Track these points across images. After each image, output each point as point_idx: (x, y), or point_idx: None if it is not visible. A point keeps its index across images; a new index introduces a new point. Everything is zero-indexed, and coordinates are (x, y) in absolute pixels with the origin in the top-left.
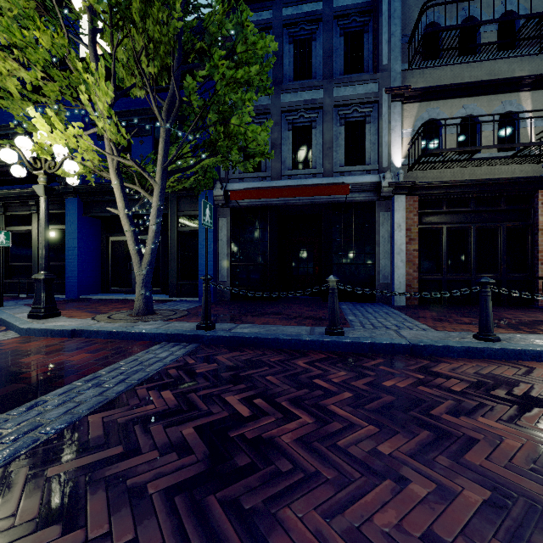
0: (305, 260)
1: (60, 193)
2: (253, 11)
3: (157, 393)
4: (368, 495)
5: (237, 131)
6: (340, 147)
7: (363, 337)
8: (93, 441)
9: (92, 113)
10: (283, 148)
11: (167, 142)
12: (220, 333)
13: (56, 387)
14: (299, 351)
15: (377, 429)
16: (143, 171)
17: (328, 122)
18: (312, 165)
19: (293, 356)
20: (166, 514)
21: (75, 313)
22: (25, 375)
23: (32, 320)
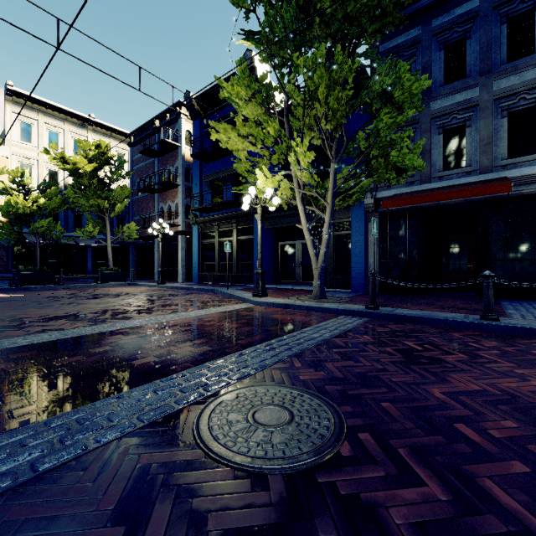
0: (458, 256)
1: (250, 214)
2: (400, 33)
3: (360, 336)
4: (501, 379)
5: (396, 161)
6: (501, 140)
7: (519, 323)
8: (342, 346)
9: (294, 167)
10: (433, 152)
11: (336, 174)
12: (385, 312)
13: (304, 327)
14: (454, 329)
15: (516, 366)
16: (321, 198)
17: (486, 118)
18: (466, 163)
19: (449, 331)
20: (393, 366)
21: (273, 295)
22: (282, 322)
23: (255, 297)
